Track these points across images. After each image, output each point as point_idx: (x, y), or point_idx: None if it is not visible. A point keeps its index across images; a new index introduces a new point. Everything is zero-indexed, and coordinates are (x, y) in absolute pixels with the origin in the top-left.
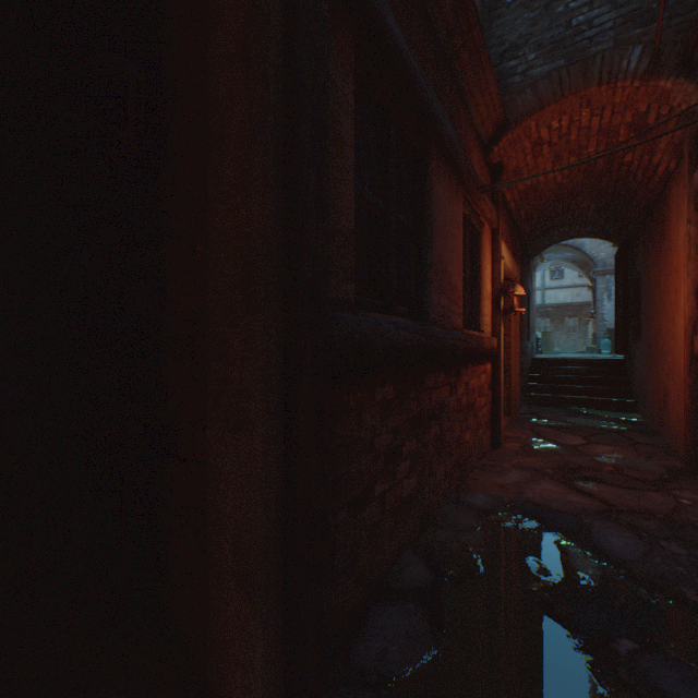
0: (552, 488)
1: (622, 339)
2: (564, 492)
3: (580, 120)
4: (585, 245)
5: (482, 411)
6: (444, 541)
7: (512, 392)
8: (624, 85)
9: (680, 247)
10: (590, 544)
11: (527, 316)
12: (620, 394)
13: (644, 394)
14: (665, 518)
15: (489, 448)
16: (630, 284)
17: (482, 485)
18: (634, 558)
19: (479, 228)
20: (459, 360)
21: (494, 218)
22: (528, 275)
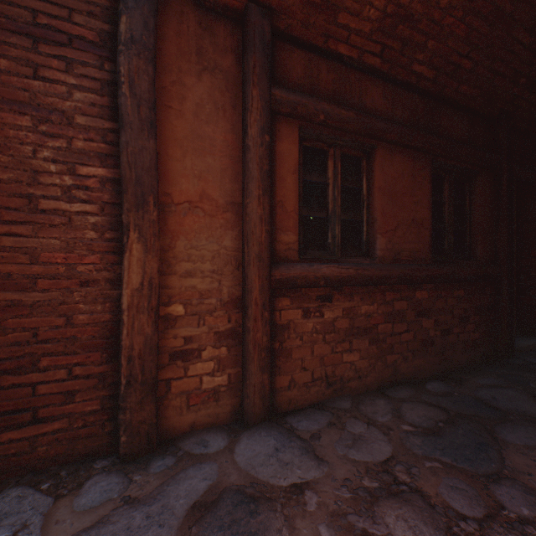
0: None
1: None
2: None
3: None
4: None
5: None
6: None
7: None
8: None
9: None
10: None
11: None
12: None
13: None
14: None
15: None
16: None
17: None
18: None
19: None
20: None
21: None
22: None
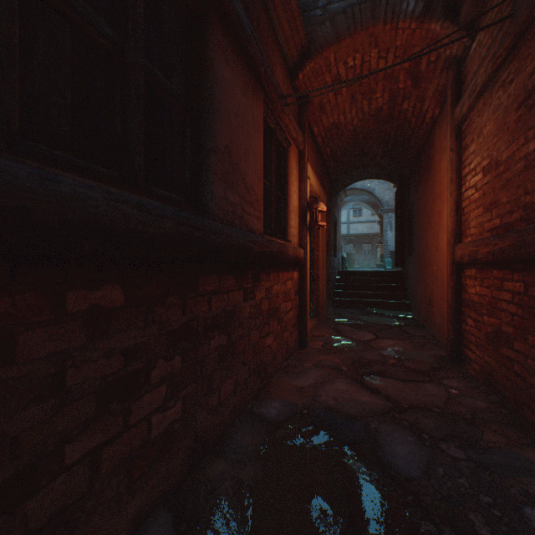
0: (345, 387)
1: (400, 255)
2: (355, 391)
3: (370, 61)
4: (375, 191)
5: (289, 315)
6: (216, 480)
7: (320, 297)
8: (404, 26)
9: (442, 176)
10: (376, 460)
11: (335, 238)
12: (398, 297)
13: (415, 296)
14: (441, 412)
15: (296, 348)
16: (406, 214)
17: (282, 390)
18: (419, 474)
19: (287, 146)
20: (259, 265)
21: (301, 140)
22: (335, 205)
